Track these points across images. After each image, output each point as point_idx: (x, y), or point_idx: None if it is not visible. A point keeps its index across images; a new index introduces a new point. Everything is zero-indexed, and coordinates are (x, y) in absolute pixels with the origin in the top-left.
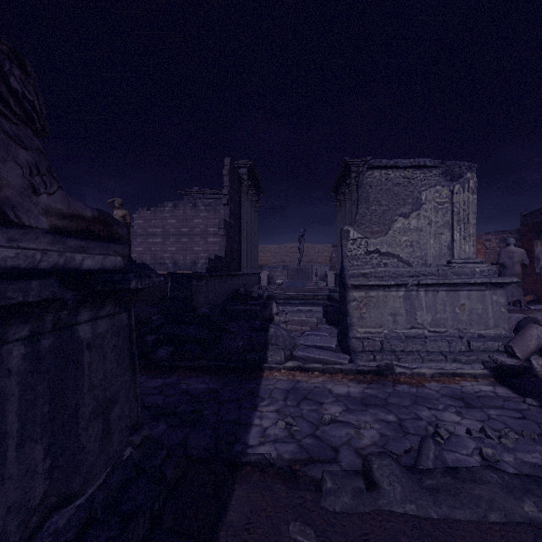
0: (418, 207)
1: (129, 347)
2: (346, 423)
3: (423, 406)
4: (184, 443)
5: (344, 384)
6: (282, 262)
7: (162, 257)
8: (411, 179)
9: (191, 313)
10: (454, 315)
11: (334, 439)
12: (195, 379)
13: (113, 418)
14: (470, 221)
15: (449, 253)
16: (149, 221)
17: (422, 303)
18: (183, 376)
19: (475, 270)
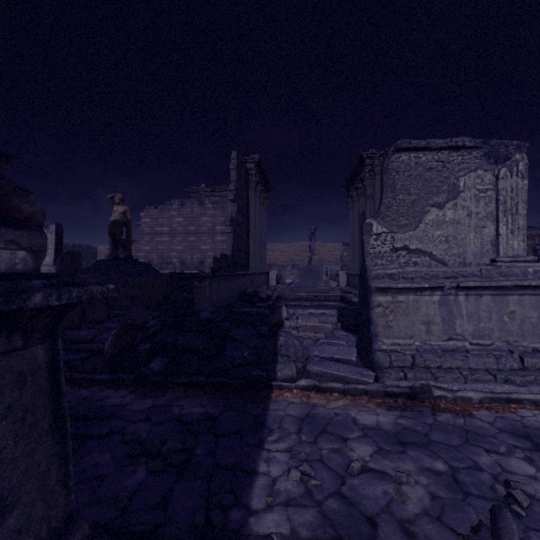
0: (455, 196)
1: (48, 401)
2: (381, 474)
3: (478, 446)
4: (165, 503)
5: (370, 410)
6: (291, 261)
7: (169, 256)
8: (446, 162)
9: (192, 318)
10: (501, 324)
11: (368, 501)
12: (190, 400)
13: (2, 539)
14: (519, 211)
15: (493, 250)
16: (156, 219)
17: (461, 310)
18: (177, 395)
19: (527, 270)
